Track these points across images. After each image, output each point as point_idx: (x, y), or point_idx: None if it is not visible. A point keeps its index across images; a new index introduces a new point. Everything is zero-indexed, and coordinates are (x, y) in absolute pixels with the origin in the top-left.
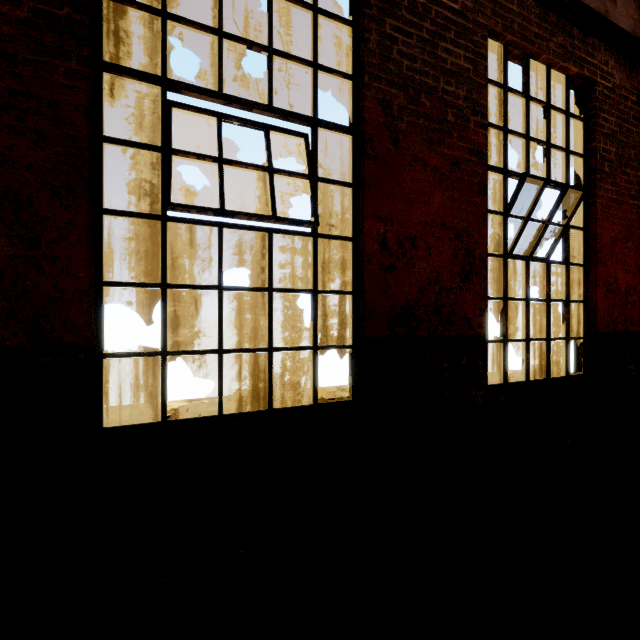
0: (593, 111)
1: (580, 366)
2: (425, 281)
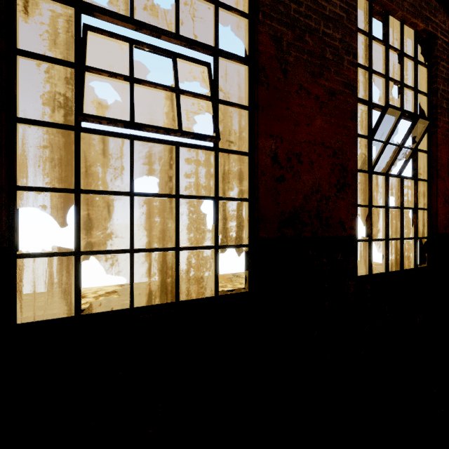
0: (435, 59)
1: (424, 260)
2: (308, 190)
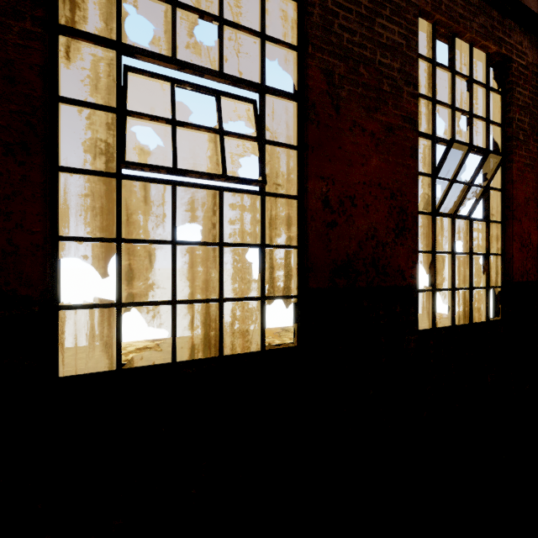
0: (510, 85)
1: (498, 312)
2: (363, 236)
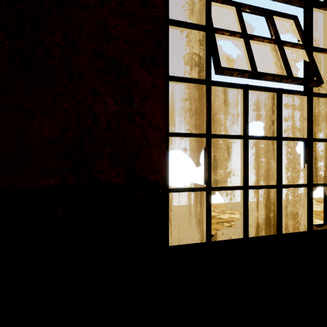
0: None
1: None
2: None
